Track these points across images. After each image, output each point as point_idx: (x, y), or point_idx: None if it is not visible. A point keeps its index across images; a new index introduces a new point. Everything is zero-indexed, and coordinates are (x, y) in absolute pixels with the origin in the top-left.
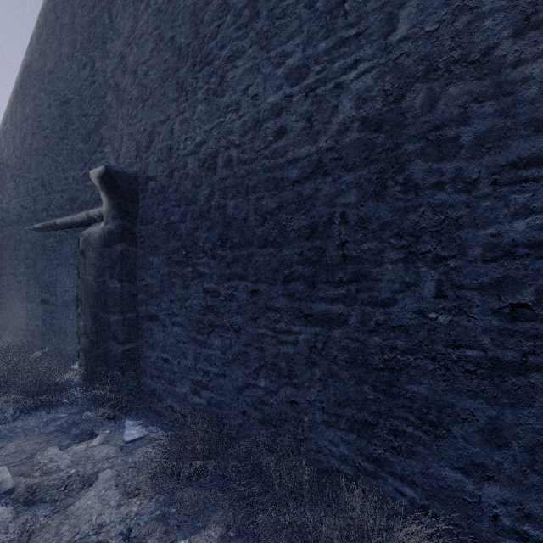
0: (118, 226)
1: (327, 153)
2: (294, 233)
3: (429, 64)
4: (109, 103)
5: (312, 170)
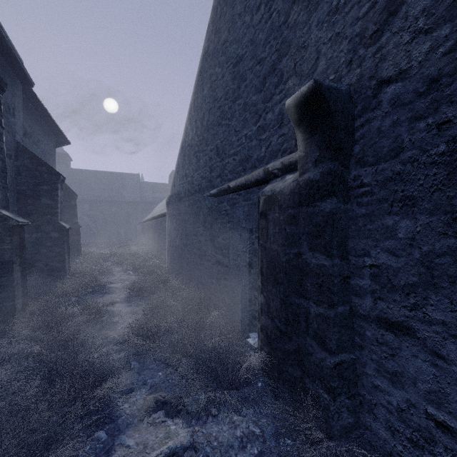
0: (325, 172)
1: None
2: None
3: None
4: (292, 23)
5: None
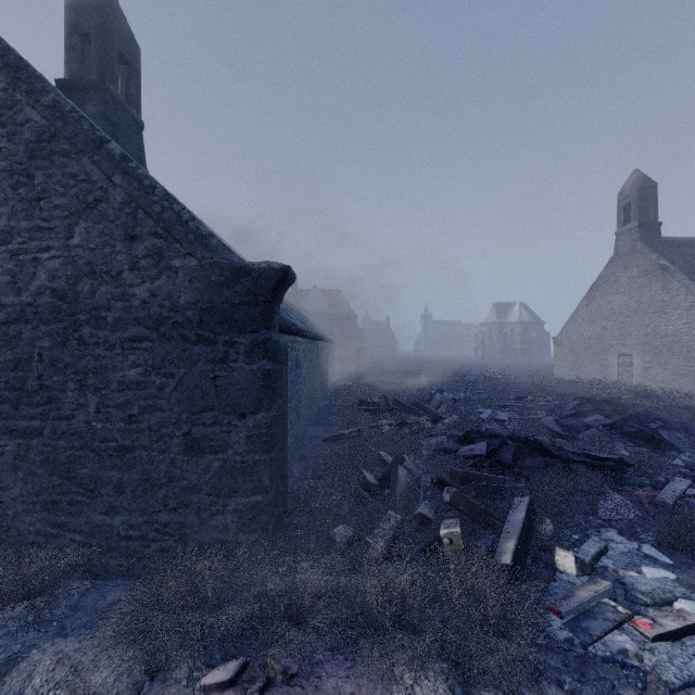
0: None
1: (28, 306)
2: (2, 365)
3: (92, 268)
4: None
5: (17, 317)
